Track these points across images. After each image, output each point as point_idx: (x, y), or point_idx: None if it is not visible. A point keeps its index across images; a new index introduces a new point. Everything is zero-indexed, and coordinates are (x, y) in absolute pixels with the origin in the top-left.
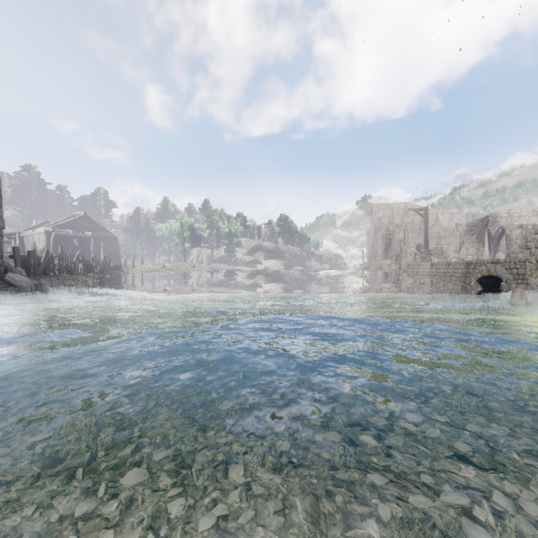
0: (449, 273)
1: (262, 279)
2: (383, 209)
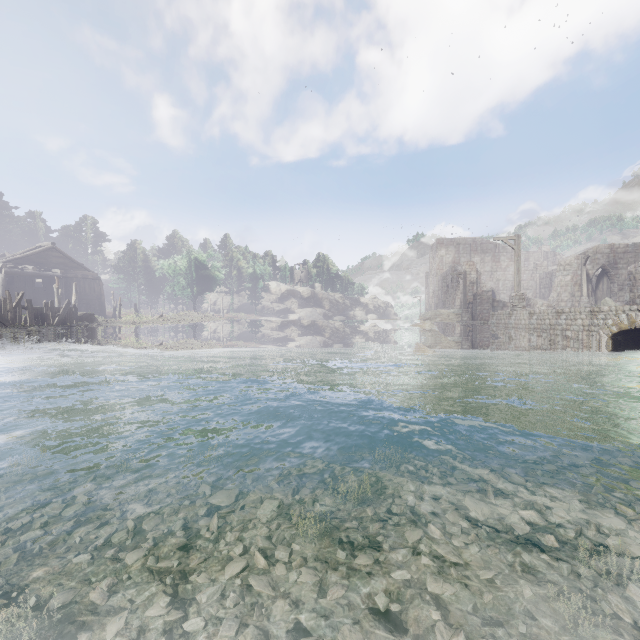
0: (560, 326)
1: (295, 333)
2: (447, 245)
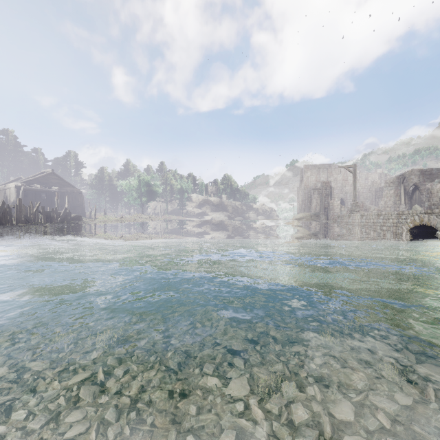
0: (379, 223)
1: (209, 228)
2: (311, 169)
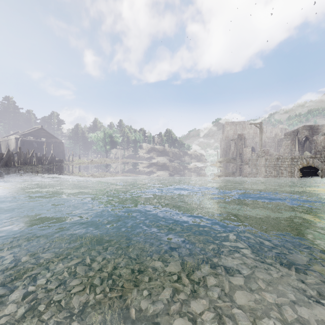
0: (278, 165)
1: (155, 168)
2: (230, 125)
